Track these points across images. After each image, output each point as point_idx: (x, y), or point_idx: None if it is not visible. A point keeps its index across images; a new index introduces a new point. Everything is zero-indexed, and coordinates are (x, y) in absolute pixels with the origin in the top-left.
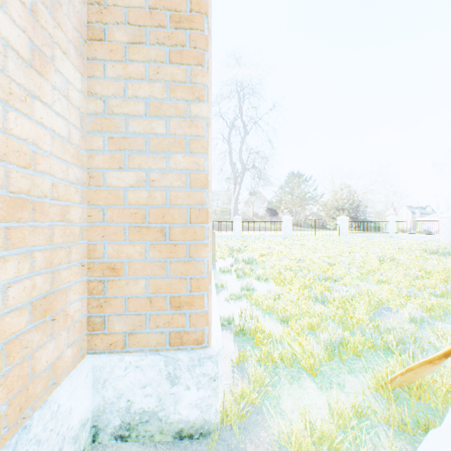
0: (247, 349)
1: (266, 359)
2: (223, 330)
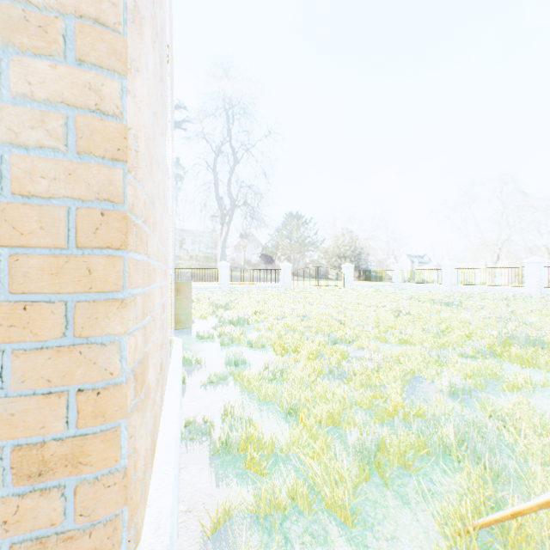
0: (234, 482)
1: (267, 504)
2: (192, 445)
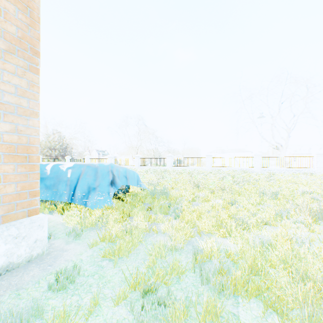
0: None
1: None
2: None
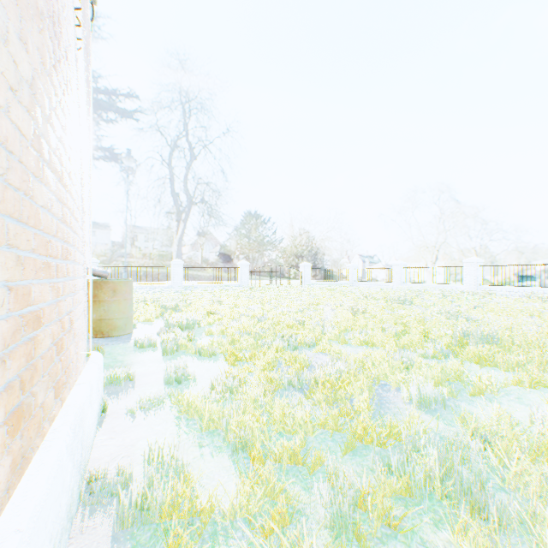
0: None
1: None
2: (93, 519)
